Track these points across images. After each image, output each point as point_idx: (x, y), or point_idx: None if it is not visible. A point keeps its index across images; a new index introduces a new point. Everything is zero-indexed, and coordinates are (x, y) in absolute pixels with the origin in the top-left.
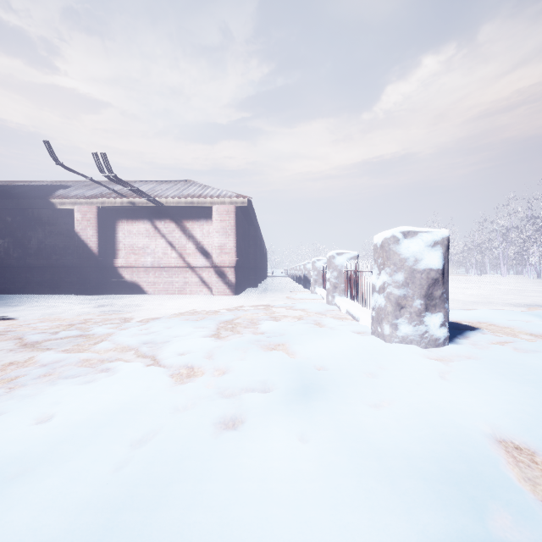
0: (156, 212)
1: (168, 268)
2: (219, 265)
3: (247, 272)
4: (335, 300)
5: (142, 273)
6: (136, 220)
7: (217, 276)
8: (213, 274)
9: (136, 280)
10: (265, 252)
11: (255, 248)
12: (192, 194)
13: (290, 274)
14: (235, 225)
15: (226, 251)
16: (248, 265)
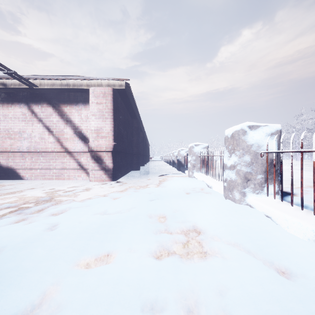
0: (32, 95)
1: (45, 152)
2: (95, 149)
3: (131, 157)
4: (247, 199)
5: (18, 157)
6: (12, 104)
7: (93, 161)
8: (89, 159)
9: (12, 165)
10: (148, 144)
11: (137, 137)
12: (70, 78)
13: (165, 159)
14: (112, 108)
15: (103, 134)
16: (131, 151)
